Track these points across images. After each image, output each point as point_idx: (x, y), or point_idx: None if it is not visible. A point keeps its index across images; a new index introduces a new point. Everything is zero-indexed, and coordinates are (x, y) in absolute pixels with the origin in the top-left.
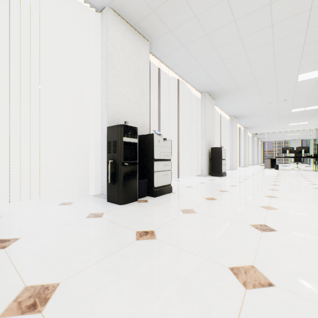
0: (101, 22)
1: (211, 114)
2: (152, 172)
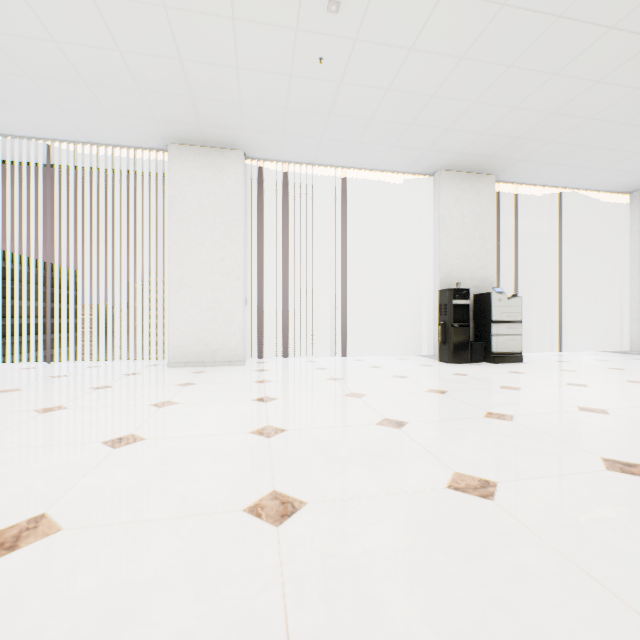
0: (433, 185)
1: None
2: (489, 335)
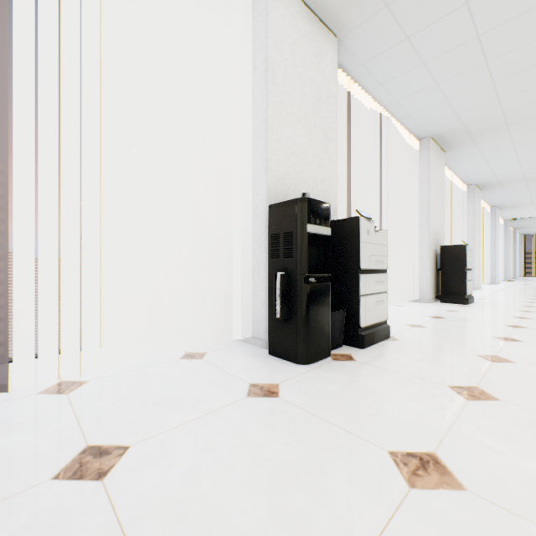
0: (253, 2)
1: (439, 180)
2: (355, 296)
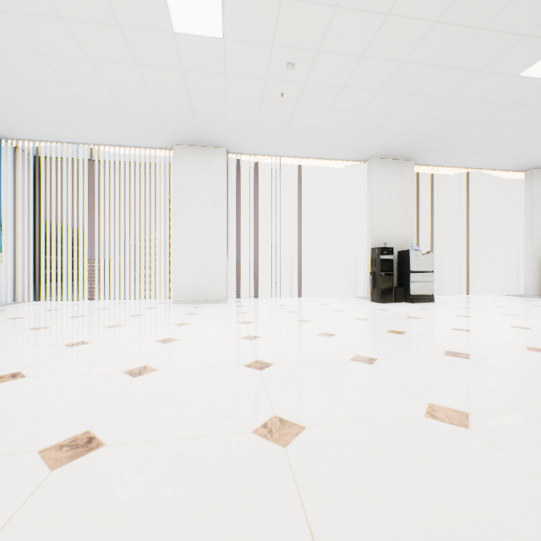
0: (367, 169)
1: None
2: (408, 282)
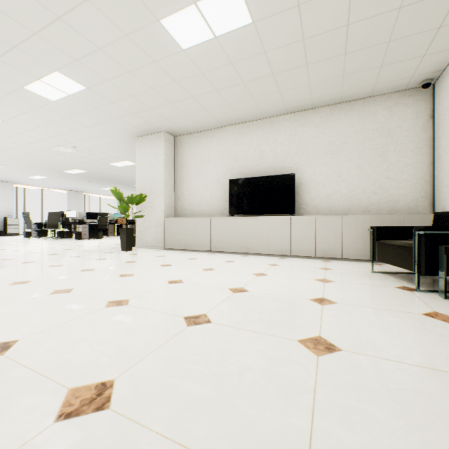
0: None
1: (78, 200)
2: (7, 228)
